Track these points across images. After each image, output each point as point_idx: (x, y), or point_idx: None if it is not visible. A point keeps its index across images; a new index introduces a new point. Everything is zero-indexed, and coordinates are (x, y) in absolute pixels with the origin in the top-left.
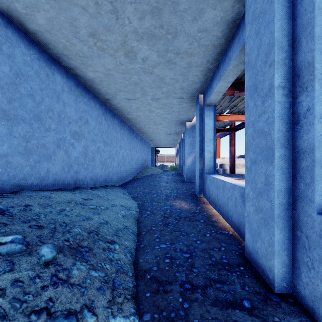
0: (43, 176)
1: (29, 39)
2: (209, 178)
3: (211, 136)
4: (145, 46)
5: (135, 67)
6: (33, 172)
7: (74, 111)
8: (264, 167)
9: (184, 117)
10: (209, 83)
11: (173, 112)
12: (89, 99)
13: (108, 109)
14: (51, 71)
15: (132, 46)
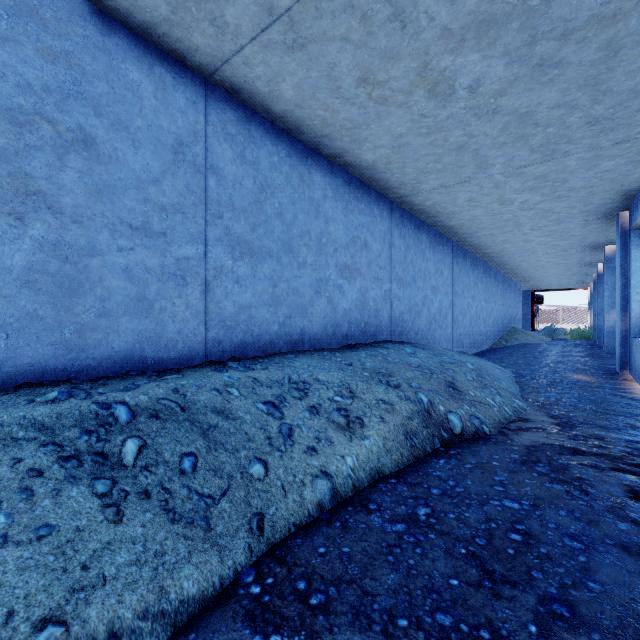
0: (416, 331)
1: (410, 215)
2: (634, 343)
3: None
4: (526, 195)
5: (509, 209)
6: (412, 327)
7: (432, 264)
8: None
9: (598, 239)
10: (634, 200)
11: (572, 237)
12: (443, 246)
13: (460, 248)
14: (420, 233)
15: (509, 197)
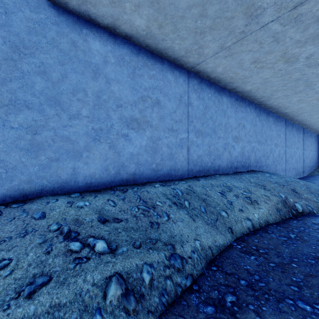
0: (267, 166)
1: (264, 109)
2: None
3: None
4: None
5: None
6: (265, 164)
7: (275, 132)
8: None
9: None
10: None
11: None
12: (280, 122)
13: (289, 122)
14: (268, 117)
15: None
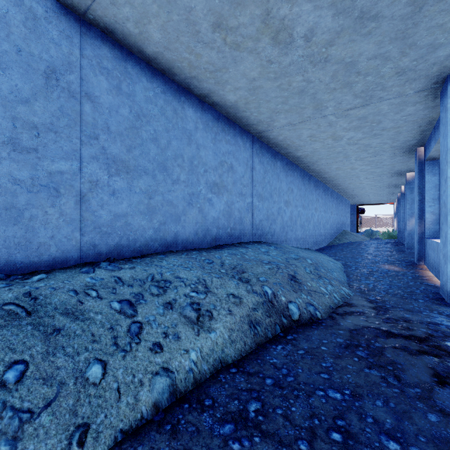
0: (272, 234)
1: (268, 147)
2: (428, 243)
3: (434, 195)
4: (351, 132)
5: (340, 144)
6: (269, 231)
7: (285, 184)
8: (445, 227)
9: (402, 168)
10: (428, 138)
11: (384, 166)
12: (293, 171)
13: (306, 173)
14: (275, 161)
15: (340, 134)
